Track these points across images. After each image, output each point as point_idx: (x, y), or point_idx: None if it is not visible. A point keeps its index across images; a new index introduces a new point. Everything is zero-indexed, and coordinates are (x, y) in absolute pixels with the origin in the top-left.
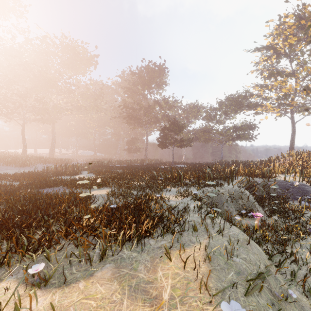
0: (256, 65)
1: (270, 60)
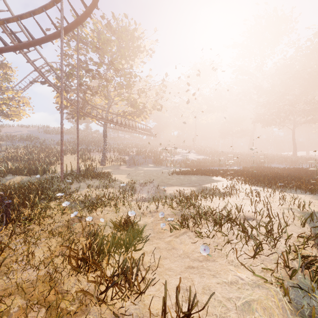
0: None
1: None
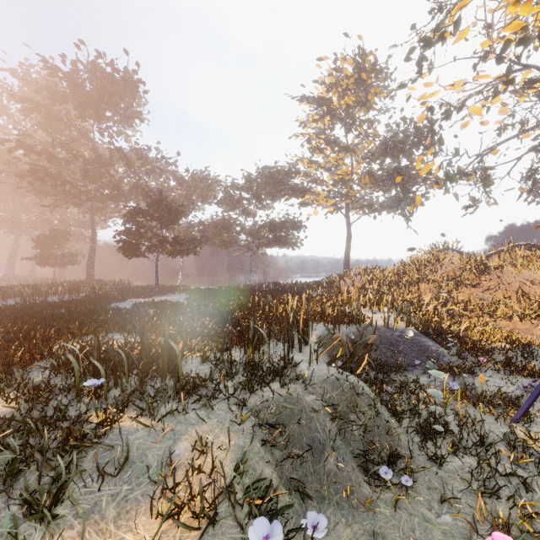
0: (303, 126)
1: (323, 121)
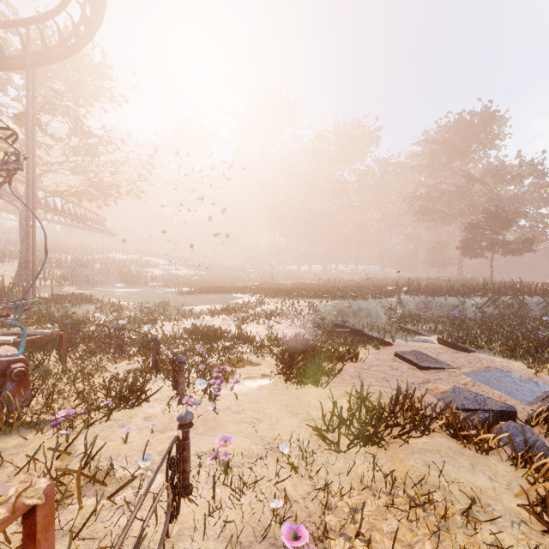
0: None
1: None
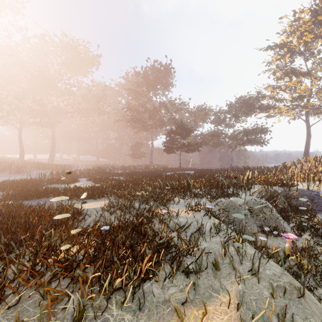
0: (269, 65)
1: (284, 58)
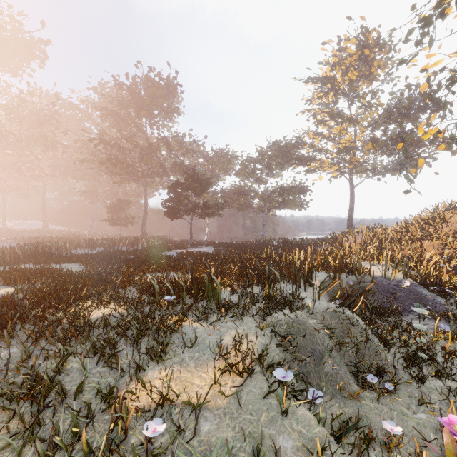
0: (309, 103)
1: (327, 97)
